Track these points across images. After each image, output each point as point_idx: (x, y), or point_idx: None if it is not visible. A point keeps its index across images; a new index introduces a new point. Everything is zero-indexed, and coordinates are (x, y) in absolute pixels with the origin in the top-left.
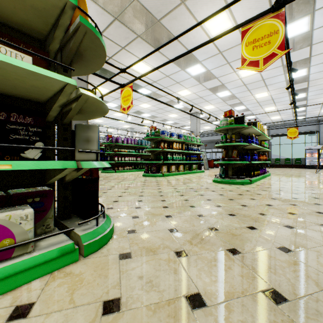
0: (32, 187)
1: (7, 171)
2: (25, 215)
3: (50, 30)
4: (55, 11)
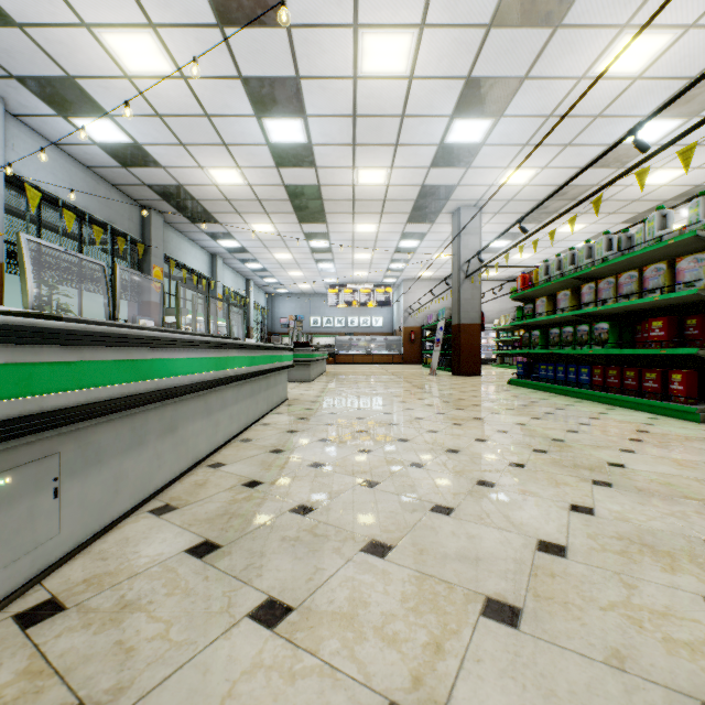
0: None
1: None
2: None
3: None
4: None
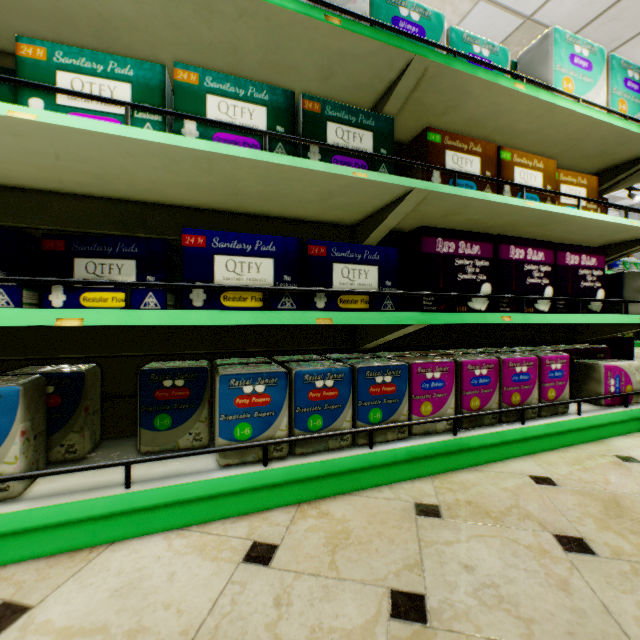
0: (564, 344)
1: (551, 327)
2: (636, 366)
3: (601, 171)
4: (637, 156)
